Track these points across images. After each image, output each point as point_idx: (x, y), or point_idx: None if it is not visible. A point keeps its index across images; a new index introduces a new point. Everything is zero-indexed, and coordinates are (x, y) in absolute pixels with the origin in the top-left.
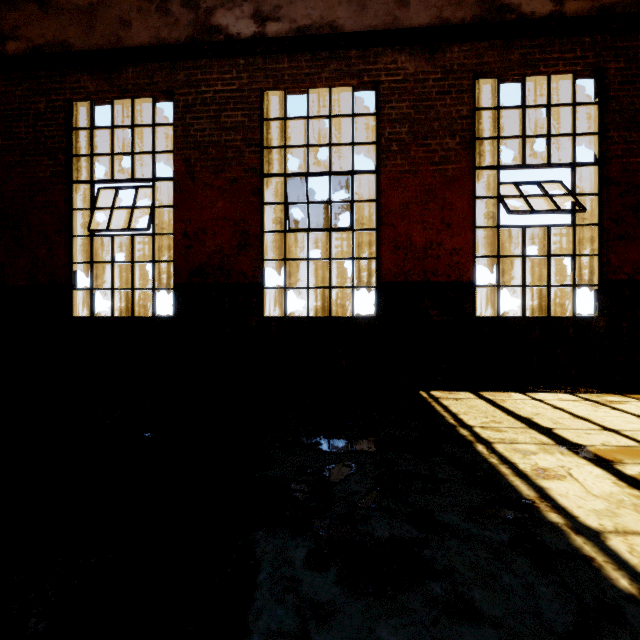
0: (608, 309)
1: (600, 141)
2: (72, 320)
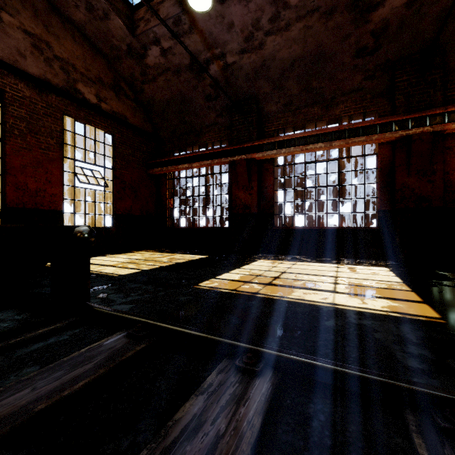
0: (116, 224)
1: (113, 161)
2: None
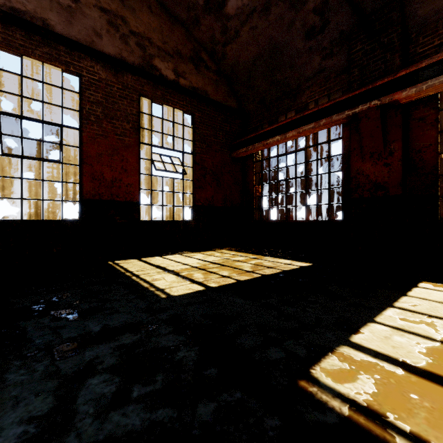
0: (195, 217)
1: (193, 144)
2: None
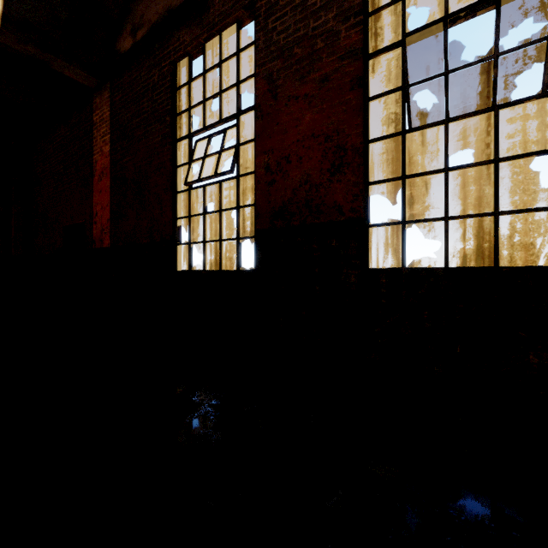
0: None
1: None
2: (174, 274)
